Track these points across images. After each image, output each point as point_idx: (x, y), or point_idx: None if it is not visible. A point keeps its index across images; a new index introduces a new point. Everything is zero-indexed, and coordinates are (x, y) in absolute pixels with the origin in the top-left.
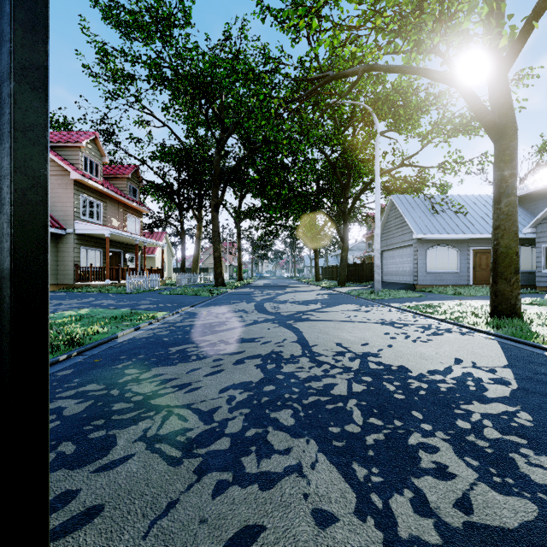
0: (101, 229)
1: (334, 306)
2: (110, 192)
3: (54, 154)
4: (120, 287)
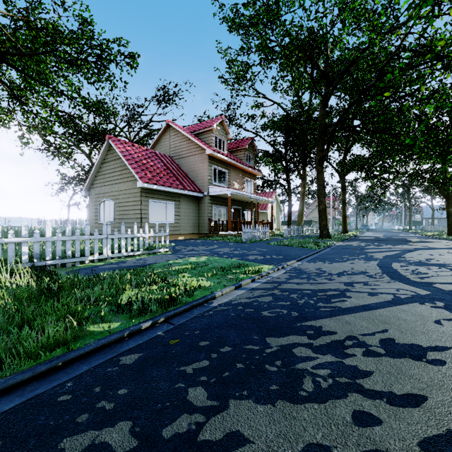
0: (225, 190)
1: None
2: (232, 161)
3: (196, 139)
4: (238, 237)
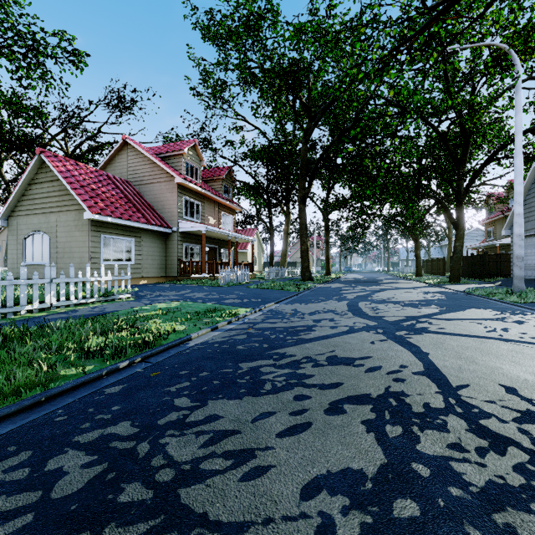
0: (198, 226)
1: (458, 311)
2: (207, 193)
3: (163, 163)
4: (214, 280)
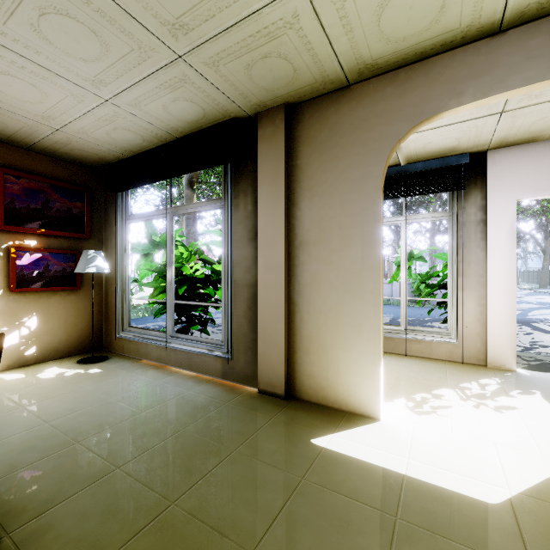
0: None
1: (534, 296)
2: None
3: None
4: None
